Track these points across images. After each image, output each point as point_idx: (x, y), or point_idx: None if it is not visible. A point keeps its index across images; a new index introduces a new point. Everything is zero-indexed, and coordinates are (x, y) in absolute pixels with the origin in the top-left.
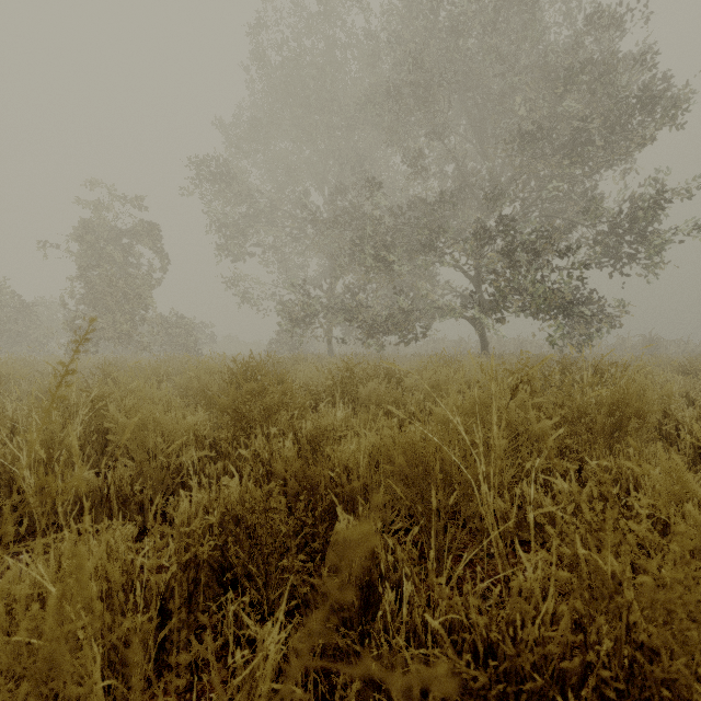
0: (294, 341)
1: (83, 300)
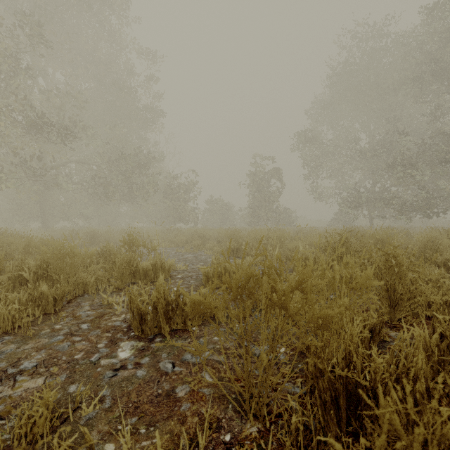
0: (345, 219)
1: (254, 204)
